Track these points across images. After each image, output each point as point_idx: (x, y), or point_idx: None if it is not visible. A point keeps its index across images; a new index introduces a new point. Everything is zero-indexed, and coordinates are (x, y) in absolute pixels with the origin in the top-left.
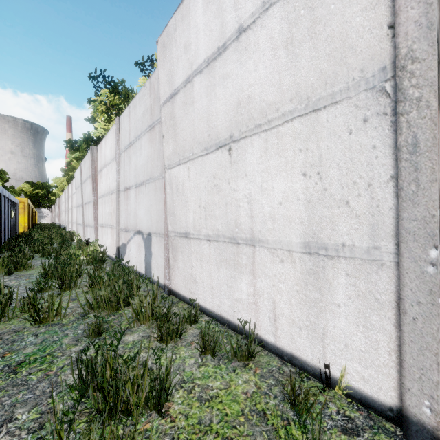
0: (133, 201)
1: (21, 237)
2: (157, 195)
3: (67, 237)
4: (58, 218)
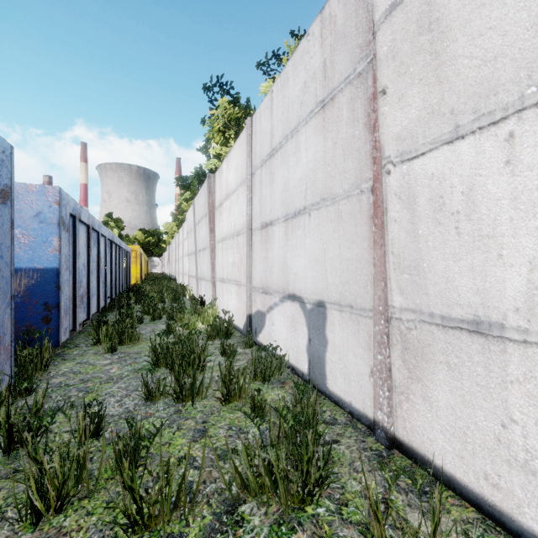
0: (280, 243)
1: (133, 291)
2: (342, 229)
3: (178, 292)
4: (168, 267)
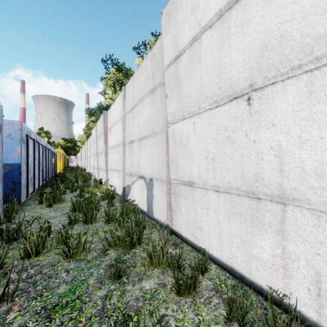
0: (136, 151)
1: (58, 176)
2: (158, 147)
3: (87, 177)
4: (80, 162)
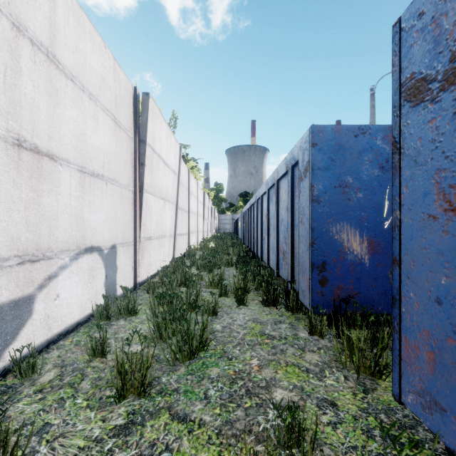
0: (74, 192)
1: None
2: (124, 203)
3: None
4: None
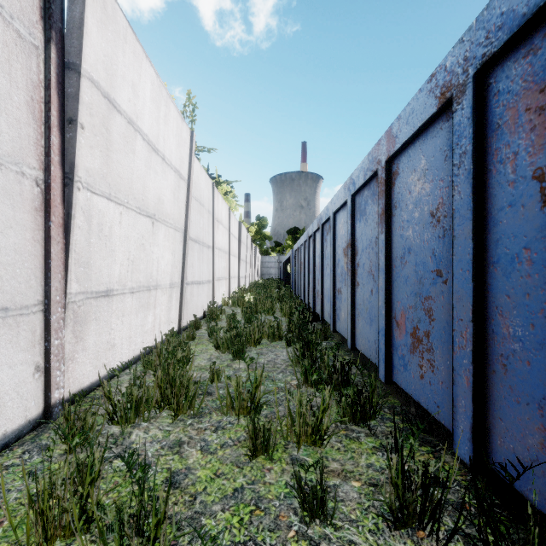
0: None
1: None
2: None
3: None
4: None
